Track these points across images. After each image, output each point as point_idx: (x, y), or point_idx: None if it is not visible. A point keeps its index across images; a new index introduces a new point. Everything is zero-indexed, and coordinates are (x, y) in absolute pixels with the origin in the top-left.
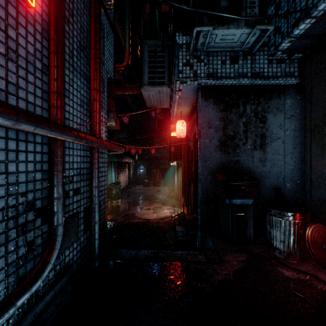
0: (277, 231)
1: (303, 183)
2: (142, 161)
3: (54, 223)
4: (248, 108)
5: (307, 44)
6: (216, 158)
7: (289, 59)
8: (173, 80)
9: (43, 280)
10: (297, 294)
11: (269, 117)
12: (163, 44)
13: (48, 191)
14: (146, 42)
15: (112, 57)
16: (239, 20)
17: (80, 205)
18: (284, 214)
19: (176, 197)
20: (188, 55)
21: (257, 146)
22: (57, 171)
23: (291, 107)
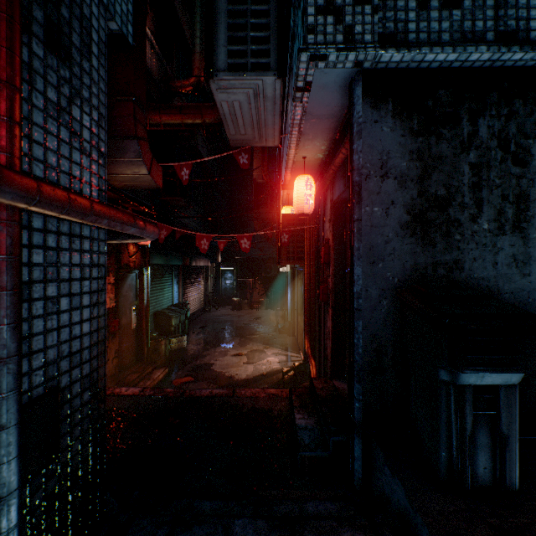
0: None
1: None
2: (229, 265)
3: None
4: (483, 126)
5: None
6: (401, 255)
7: None
8: (287, 85)
9: None
10: None
11: None
12: None
13: None
14: None
15: None
16: None
17: None
18: None
19: (290, 331)
20: None
21: (508, 225)
22: None
23: None
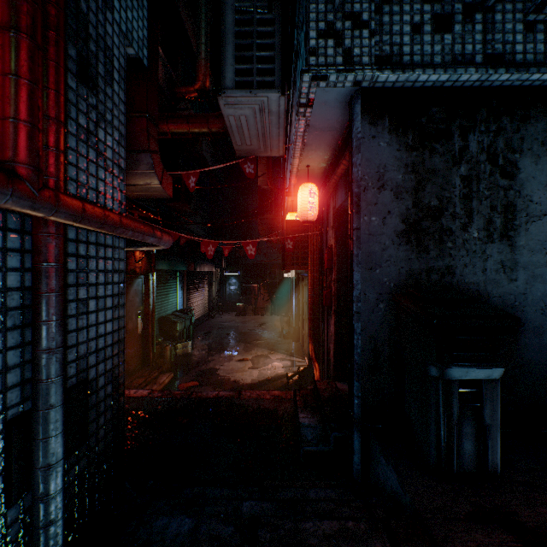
0: None
1: None
2: (233, 271)
3: None
4: (473, 141)
5: None
6: (396, 262)
7: None
8: (292, 97)
9: None
10: None
11: (524, 164)
12: None
13: None
14: None
15: (142, 9)
16: None
17: None
18: None
19: (295, 337)
20: (332, 12)
21: (496, 234)
22: None
23: None
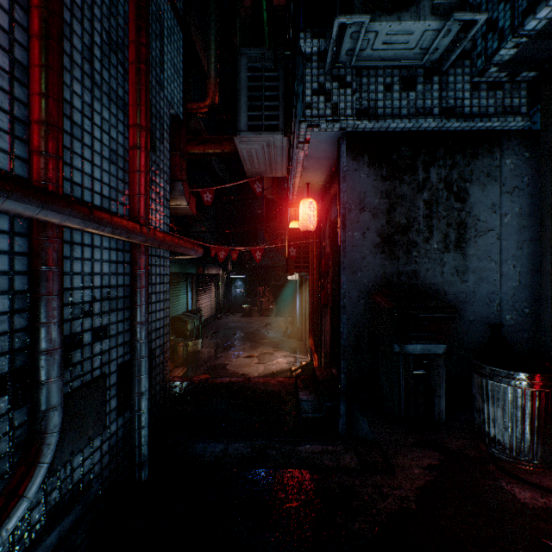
0: (497, 407)
1: (537, 313)
2: (239, 273)
3: (39, 405)
4: (433, 173)
5: (549, 50)
6: (374, 267)
7: (511, 82)
8: (294, 126)
9: (13, 532)
10: (551, 545)
11: (473, 191)
12: (276, 54)
13: (28, 335)
14: (244, 52)
15: (179, 77)
16: (421, 3)
17: (110, 360)
18: (513, 375)
19: (298, 336)
20: (323, 75)
21: (451, 245)
22: (46, 293)
23: (513, 171)
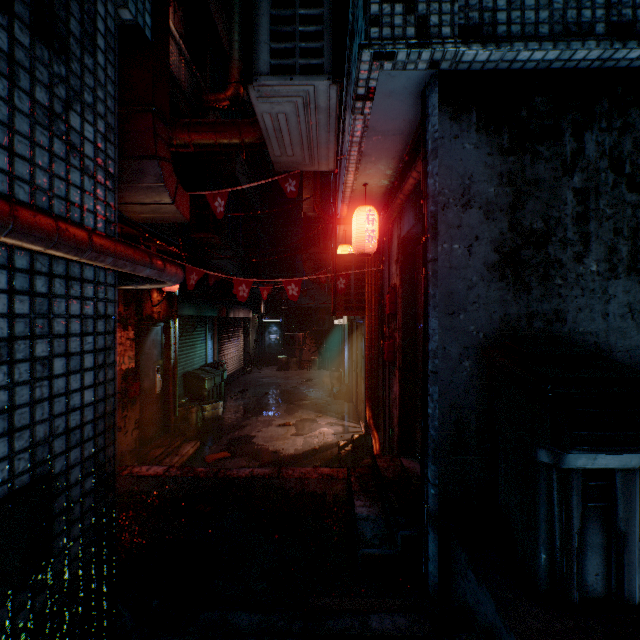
0: None
1: None
2: (274, 317)
3: None
4: (590, 142)
5: None
6: (487, 304)
7: None
8: (345, 95)
9: None
10: None
11: None
12: None
13: None
14: None
15: None
16: None
17: None
18: None
19: (347, 396)
20: None
21: (622, 267)
22: None
23: None
